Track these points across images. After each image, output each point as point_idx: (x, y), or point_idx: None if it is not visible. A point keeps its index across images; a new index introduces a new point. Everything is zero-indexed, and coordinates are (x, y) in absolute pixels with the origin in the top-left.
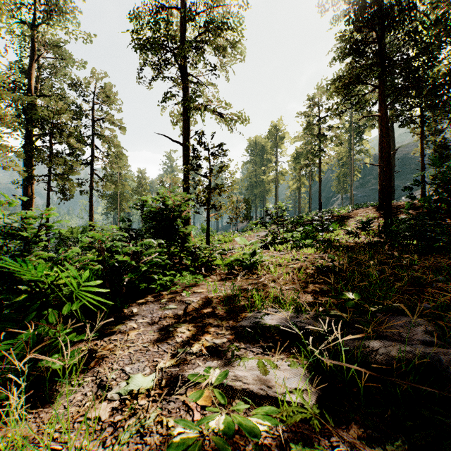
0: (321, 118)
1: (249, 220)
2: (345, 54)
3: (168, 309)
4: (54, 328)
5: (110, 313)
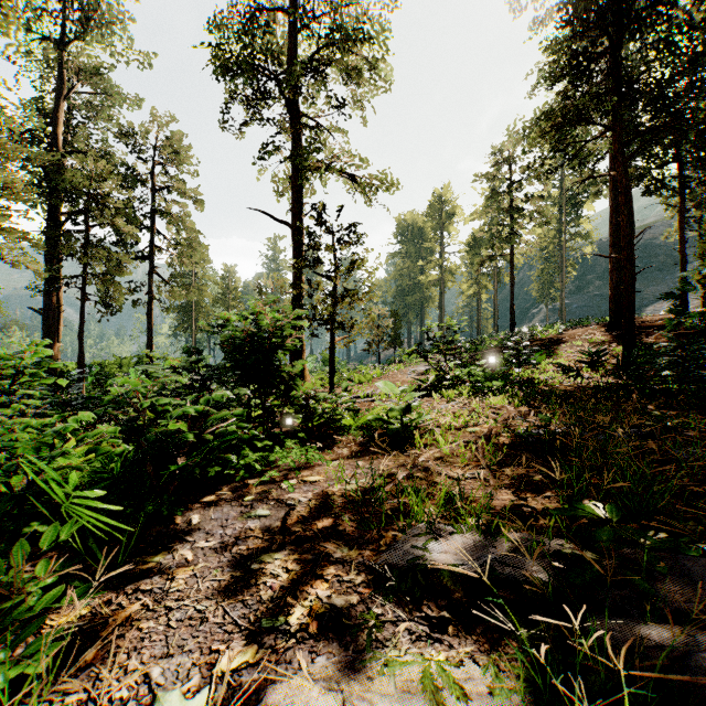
0: (514, 183)
1: (399, 345)
2: (557, 75)
3: (254, 517)
4: (4, 591)
5: (151, 524)
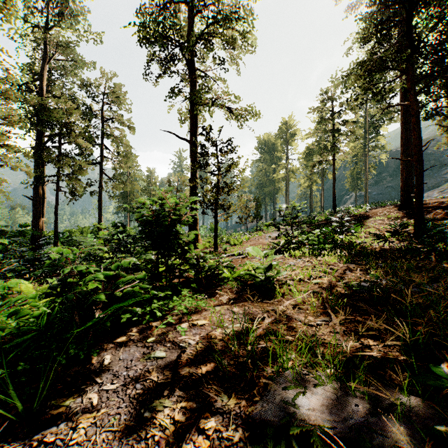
0: (335, 113)
1: (259, 219)
2: (368, 36)
3: (152, 358)
4: None
5: (72, 364)
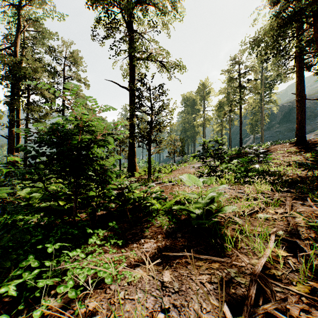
0: (242, 73)
1: (184, 154)
2: None
3: None
4: None
5: None
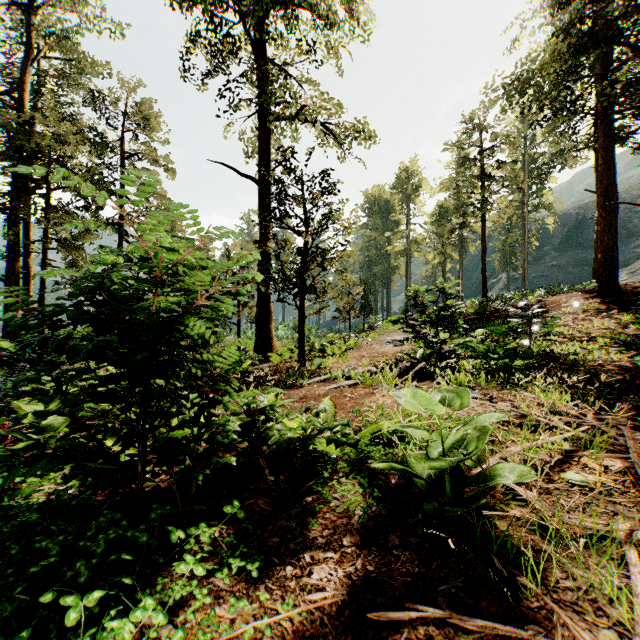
0: (486, 149)
1: (368, 313)
2: None
3: None
4: None
5: None
